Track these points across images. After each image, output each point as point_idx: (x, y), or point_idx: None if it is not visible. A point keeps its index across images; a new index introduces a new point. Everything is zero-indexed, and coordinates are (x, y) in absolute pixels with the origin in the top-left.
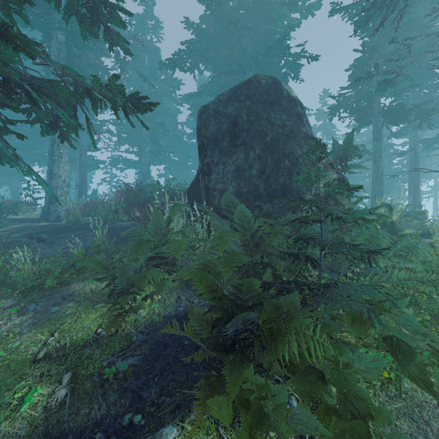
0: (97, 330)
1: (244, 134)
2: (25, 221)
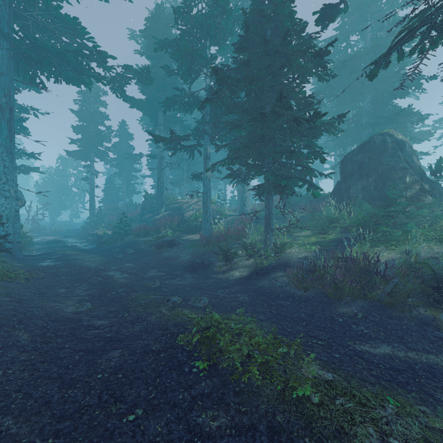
0: (317, 240)
1: (366, 170)
2: (230, 215)
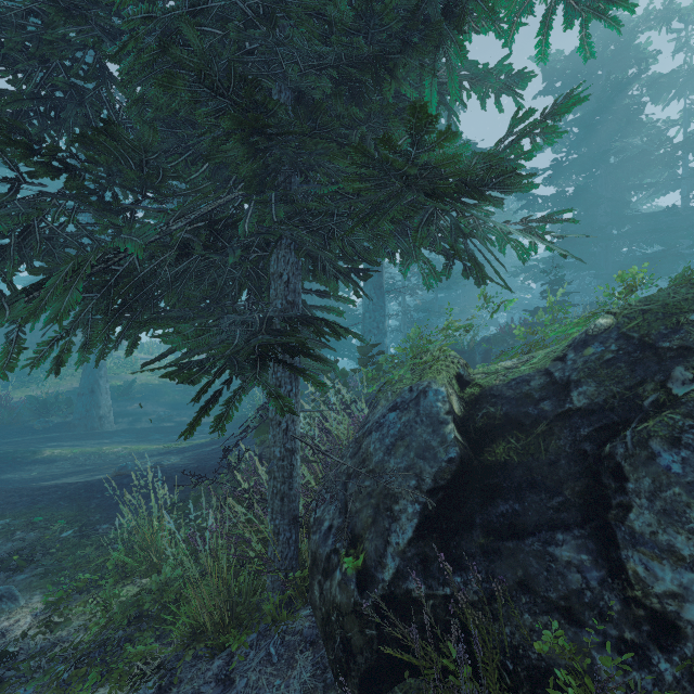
0: None
1: None
2: None
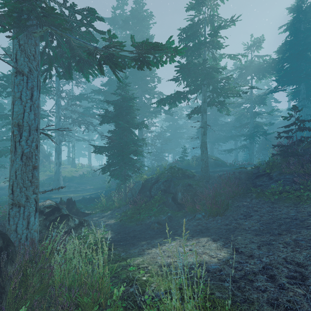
0: None
1: None
2: None
